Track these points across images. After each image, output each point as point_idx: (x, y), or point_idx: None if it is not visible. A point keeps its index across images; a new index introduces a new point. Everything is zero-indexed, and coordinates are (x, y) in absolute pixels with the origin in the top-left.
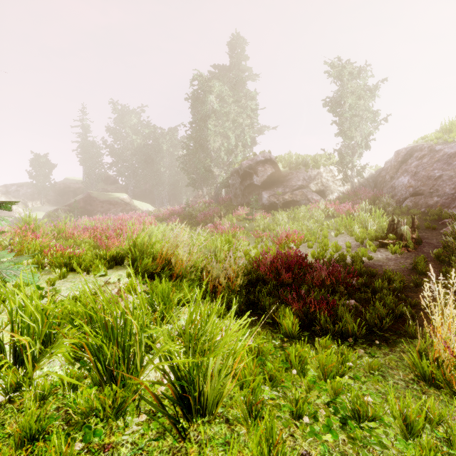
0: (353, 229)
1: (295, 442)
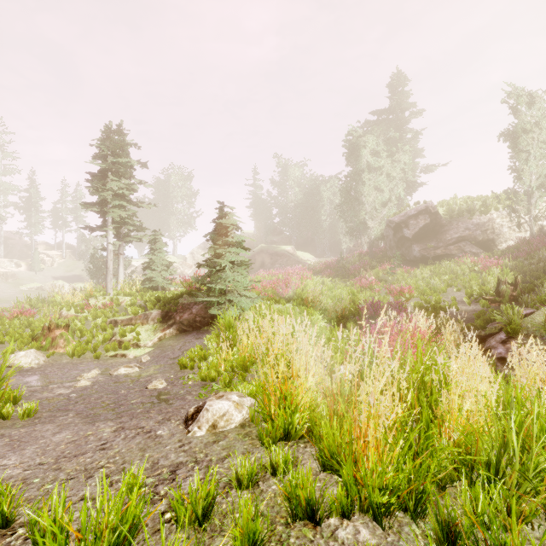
0: (471, 286)
1: None
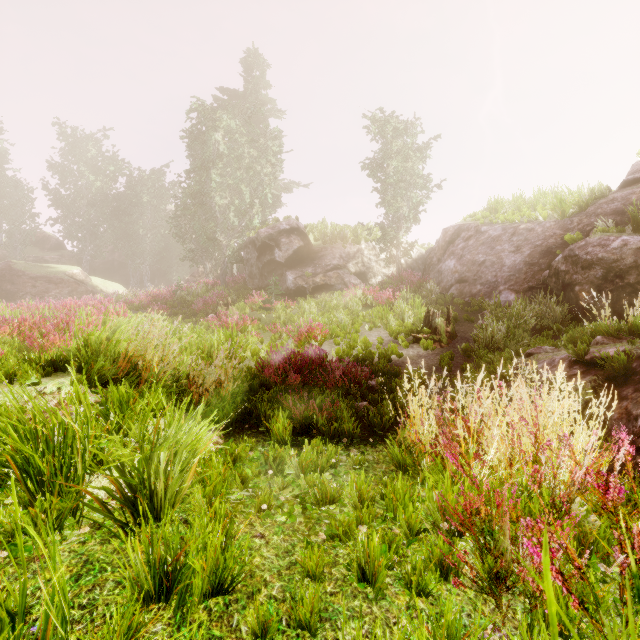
0: (389, 322)
1: (252, 529)
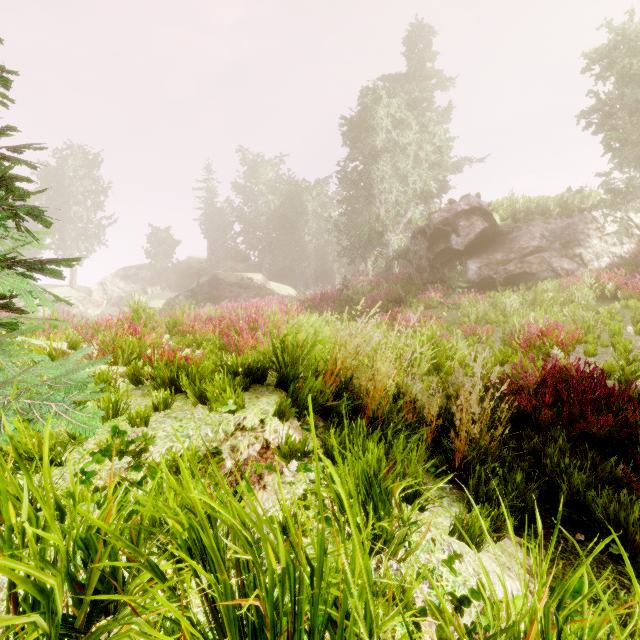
0: None
1: None
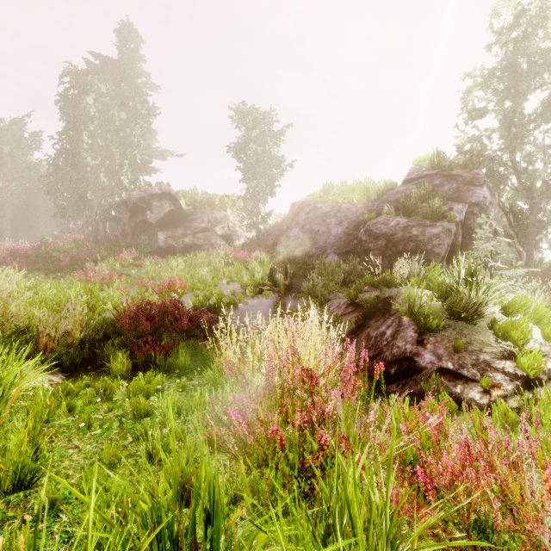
0: (242, 277)
1: (69, 443)
